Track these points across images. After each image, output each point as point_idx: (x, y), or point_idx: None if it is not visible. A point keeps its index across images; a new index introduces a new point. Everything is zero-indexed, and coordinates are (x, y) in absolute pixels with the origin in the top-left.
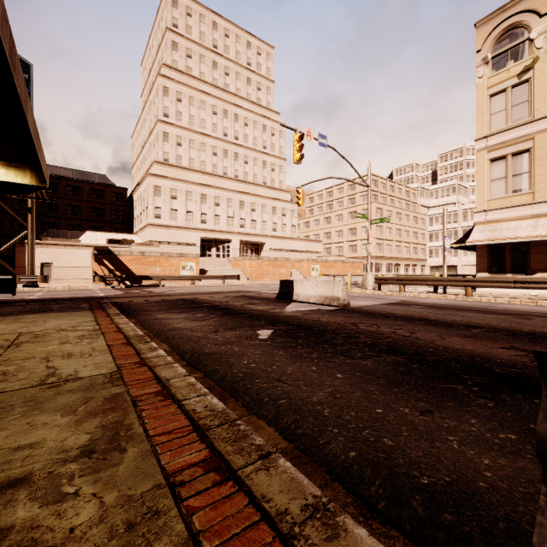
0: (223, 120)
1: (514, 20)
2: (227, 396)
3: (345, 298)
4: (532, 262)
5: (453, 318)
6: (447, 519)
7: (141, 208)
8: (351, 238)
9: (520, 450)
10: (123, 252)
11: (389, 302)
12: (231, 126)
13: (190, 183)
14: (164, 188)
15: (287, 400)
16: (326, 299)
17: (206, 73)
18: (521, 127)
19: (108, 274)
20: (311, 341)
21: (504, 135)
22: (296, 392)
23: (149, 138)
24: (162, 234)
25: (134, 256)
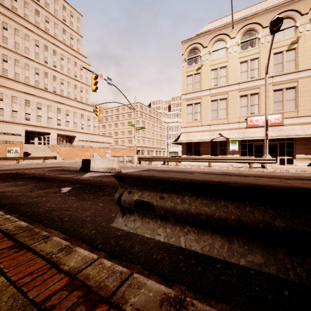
0: (44, 52)
1: (195, 46)
2: (33, 222)
3: (119, 168)
4: (201, 151)
5: (165, 175)
6: (121, 242)
7: None
8: (129, 136)
9: None
10: None
11: (142, 170)
12: (50, 57)
13: (15, 90)
14: None
15: (69, 218)
16: (109, 169)
17: (30, 16)
18: (197, 92)
19: None
20: (93, 191)
21: (192, 95)
22: (75, 214)
23: None
24: None
25: None
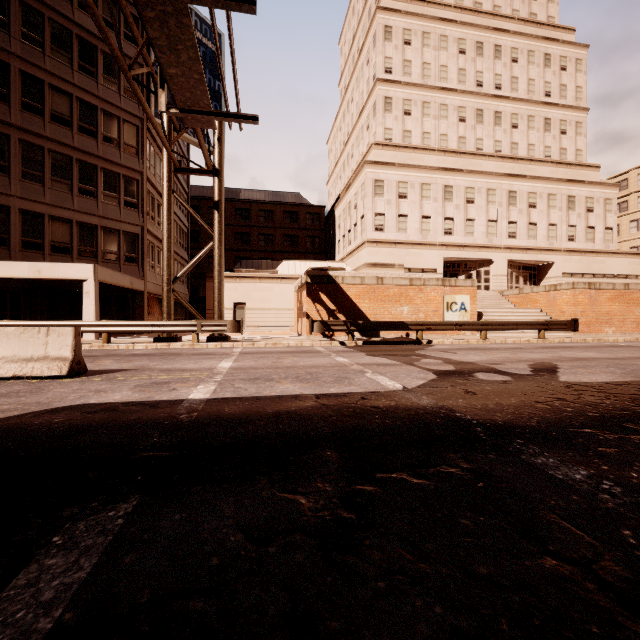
0: (475, 61)
1: None
2: None
3: None
4: None
5: None
6: None
7: (350, 223)
8: None
9: None
10: (349, 279)
11: None
12: (488, 67)
13: (426, 169)
14: (388, 182)
15: None
16: None
17: None
18: None
19: (327, 319)
20: None
21: None
22: None
23: (359, 120)
24: (385, 256)
25: (366, 286)
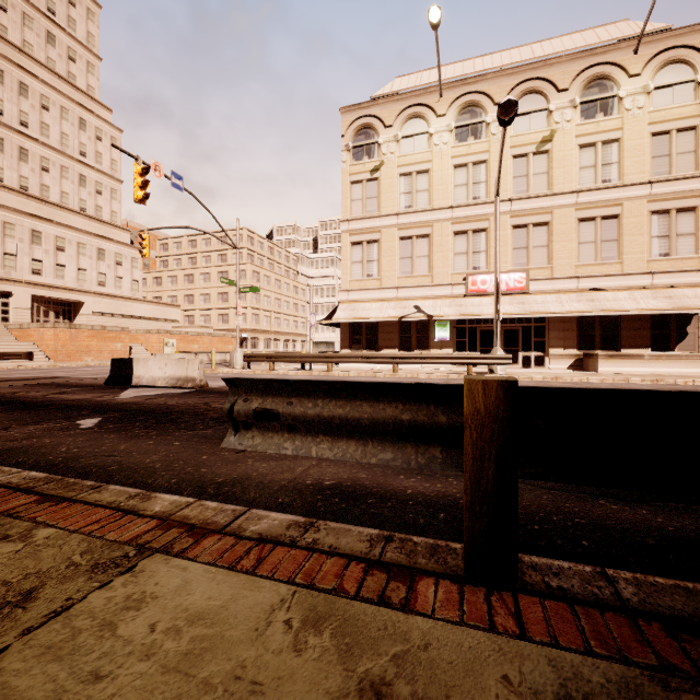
0: None
1: (368, 121)
2: None
3: (203, 378)
4: (380, 340)
5: None
6: (226, 489)
7: None
8: (222, 305)
9: (287, 457)
10: None
11: None
12: (11, 99)
13: None
14: None
15: (119, 466)
16: (179, 381)
17: None
18: (373, 219)
19: None
20: (152, 423)
21: (361, 223)
22: (129, 460)
23: None
24: None
25: None
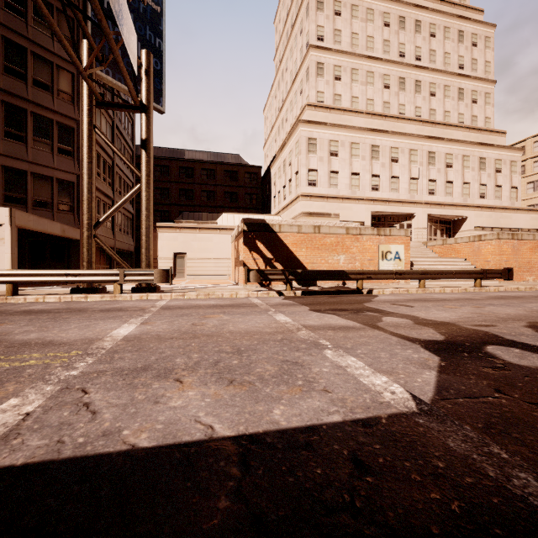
0: (398, 34)
1: None
2: None
3: None
4: None
5: None
6: None
7: (285, 179)
8: None
9: None
10: (286, 227)
11: None
12: (409, 40)
13: (355, 130)
14: (320, 141)
15: None
16: None
17: None
18: None
19: (264, 268)
20: None
21: None
22: None
23: (293, 86)
24: (318, 209)
25: (303, 235)
